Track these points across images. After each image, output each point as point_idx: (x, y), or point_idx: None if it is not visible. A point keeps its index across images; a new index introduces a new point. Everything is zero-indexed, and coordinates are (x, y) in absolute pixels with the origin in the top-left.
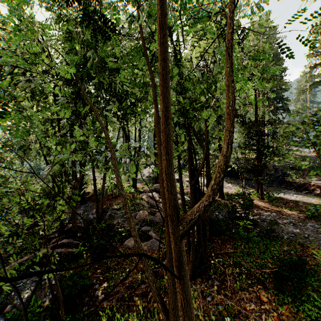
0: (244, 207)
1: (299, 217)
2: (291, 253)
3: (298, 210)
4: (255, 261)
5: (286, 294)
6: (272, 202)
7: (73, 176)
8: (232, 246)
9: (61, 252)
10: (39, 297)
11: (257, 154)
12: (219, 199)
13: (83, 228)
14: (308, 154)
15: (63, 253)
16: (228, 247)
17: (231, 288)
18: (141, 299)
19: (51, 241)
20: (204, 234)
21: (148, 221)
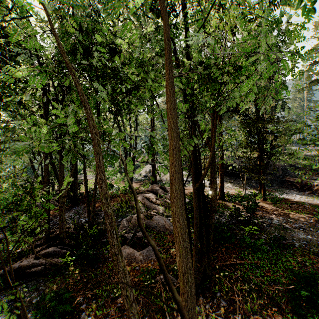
0: (248, 210)
1: (308, 221)
2: (305, 264)
3: (306, 213)
4: (266, 275)
5: None
6: (276, 204)
7: (61, 177)
8: (238, 256)
9: (45, 263)
10: None
11: (259, 152)
12: (220, 201)
13: (72, 234)
14: (307, 153)
15: (48, 264)
16: (234, 256)
17: (241, 311)
18: None
19: (35, 250)
20: (207, 244)
21: (144, 225)
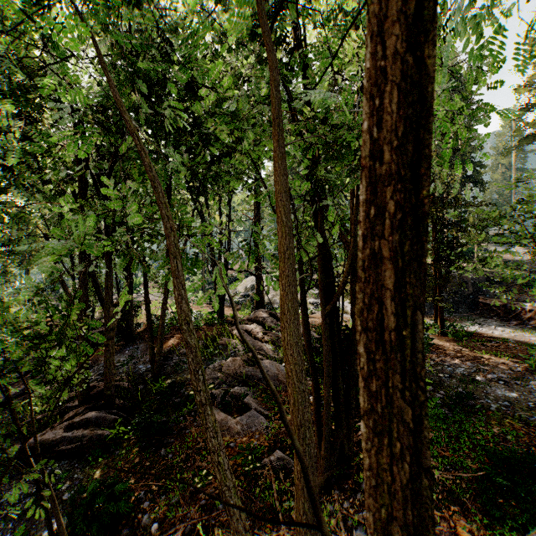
0: None
1: (513, 369)
2: (506, 438)
3: (510, 356)
4: (441, 455)
5: (507, 524)
6: (461, 342)
7: (108, 297)
8: None
9: (83, 436)
10: (37, 526)
11: (433, 256)
12: None
13: (126, 390)
14: (515, 257)
15: (87, 438)
16: None
17: None
18: (229, 532)
19: (66, 415)
20: (346, 405)
21: (243, 376)
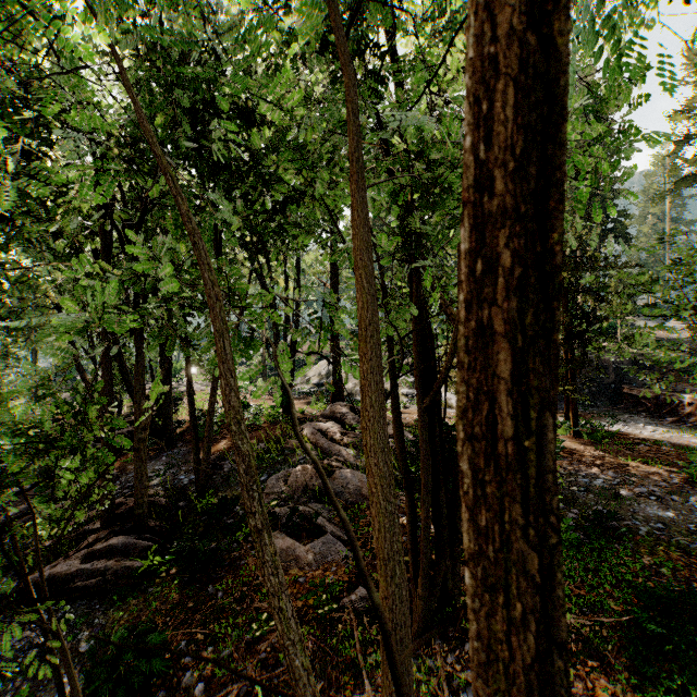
0: None
1: (668, 480)
2: (660, 571)
3: (664, 463)
4: (575, 593)
5: (661, 685)
6: (600, 445)
7: (139, 386)
8: None
9: (106, 569)
10: (45, 687)
11: (564, 334)
12: None
13: (162, 508)
14: (670, 334)
15: (111, 571)
16: None
17: None
18: None
19: (84, 541)
20: (451, 527)
21: (316, 490)
